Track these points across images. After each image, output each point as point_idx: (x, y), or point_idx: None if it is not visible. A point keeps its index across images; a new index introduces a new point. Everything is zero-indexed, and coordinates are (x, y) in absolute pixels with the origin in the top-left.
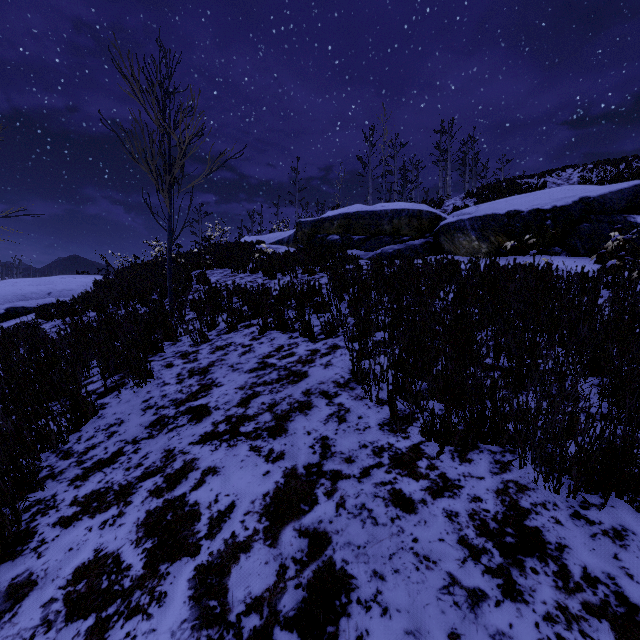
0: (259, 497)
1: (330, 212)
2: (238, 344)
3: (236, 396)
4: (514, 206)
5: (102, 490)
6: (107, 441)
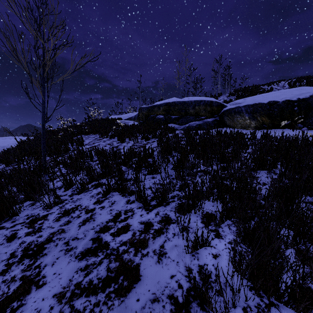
0: None
1: (158, 102)
2: (83, 208)
3: None
4: (269, 99)
5: None
6: None
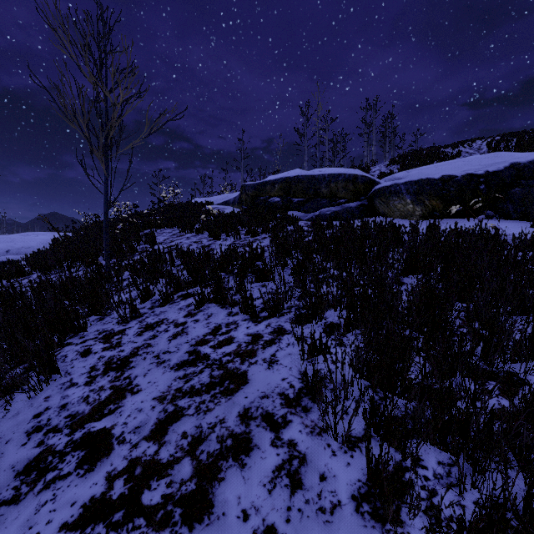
0: None
1: (271, 176)
2: (171, 322)
3: (151, 415)
4: (445, 171)
5: None
6: None
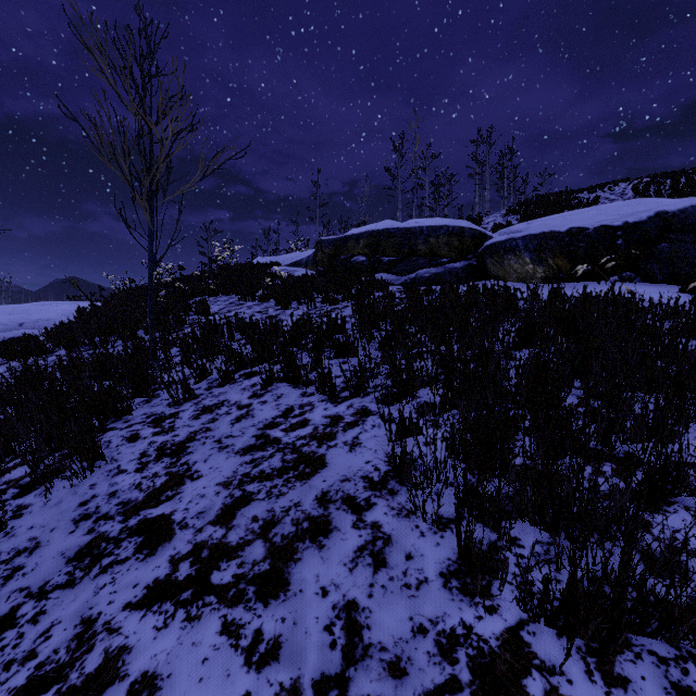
0: None
1: (355, 229)
2: (233, 403)
3: (216, 501)
4: (574, 222)
5: None
6: None
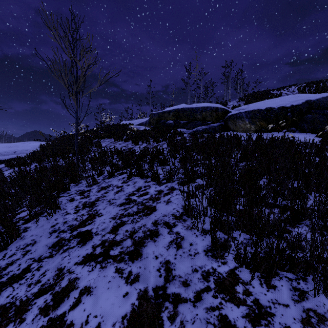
0: (119, 319)
1: (168, 108)
2: (114, 185)
3: (110, 224)
4: (268, 105)
5: (7, 305)
6: (22, 258)
